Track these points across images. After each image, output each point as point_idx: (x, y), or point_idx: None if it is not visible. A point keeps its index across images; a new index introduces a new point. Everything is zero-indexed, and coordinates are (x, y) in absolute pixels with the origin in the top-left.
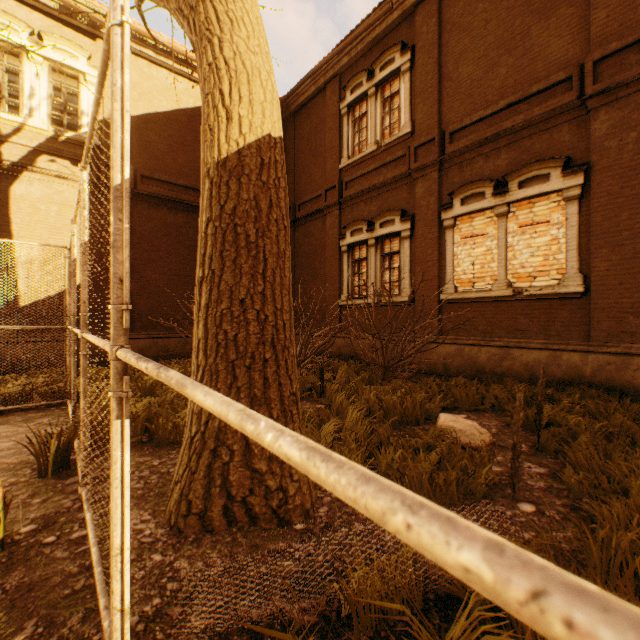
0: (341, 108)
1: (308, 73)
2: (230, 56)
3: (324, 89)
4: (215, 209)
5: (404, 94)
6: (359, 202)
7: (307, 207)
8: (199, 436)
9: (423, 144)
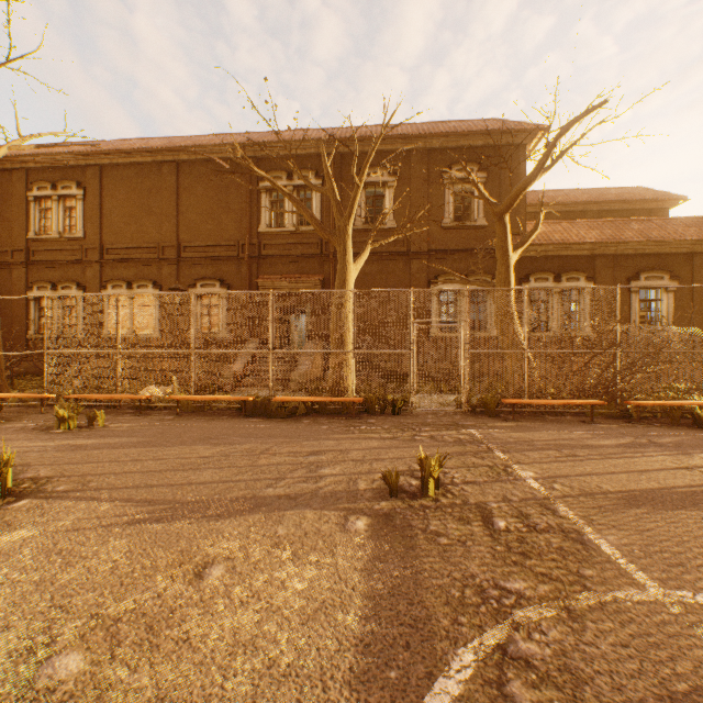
0: (29, 196)
1: None
2: None
3: (12, 170)
4: None
5: (80, 212)
6: (46, 267)
7: None
8: None
9: (92, 248)
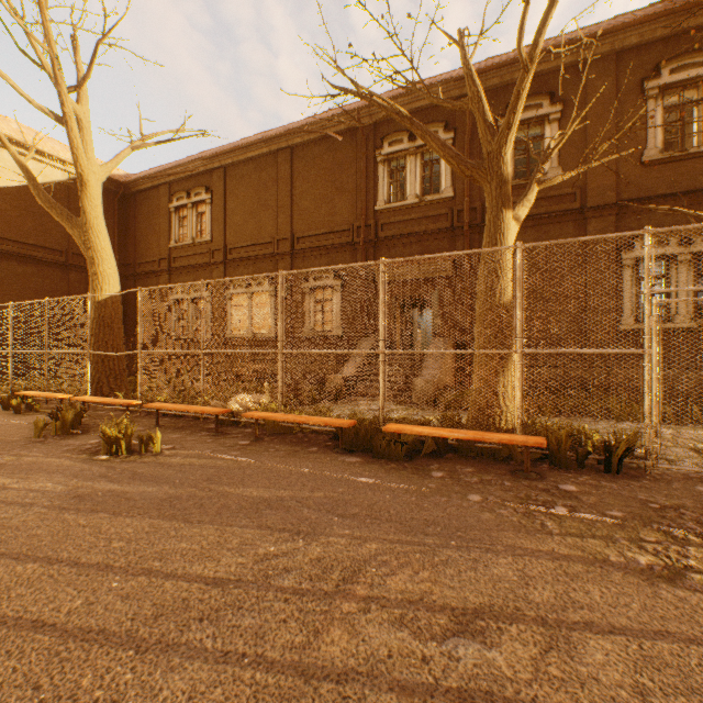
0: (171, 207)
1: (146, 176)
2: (102, 270)
3: (159, 187)
4: (97, 315)
5: (208, 216)
6: (183, 273)
7: (146, 266)
8: (93, 380)
9: (217, 250)
